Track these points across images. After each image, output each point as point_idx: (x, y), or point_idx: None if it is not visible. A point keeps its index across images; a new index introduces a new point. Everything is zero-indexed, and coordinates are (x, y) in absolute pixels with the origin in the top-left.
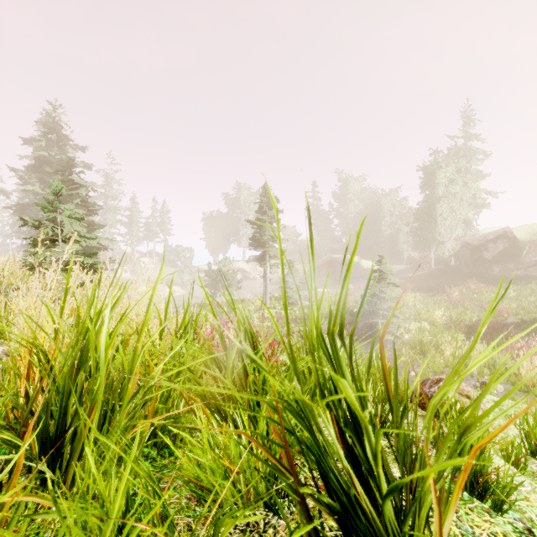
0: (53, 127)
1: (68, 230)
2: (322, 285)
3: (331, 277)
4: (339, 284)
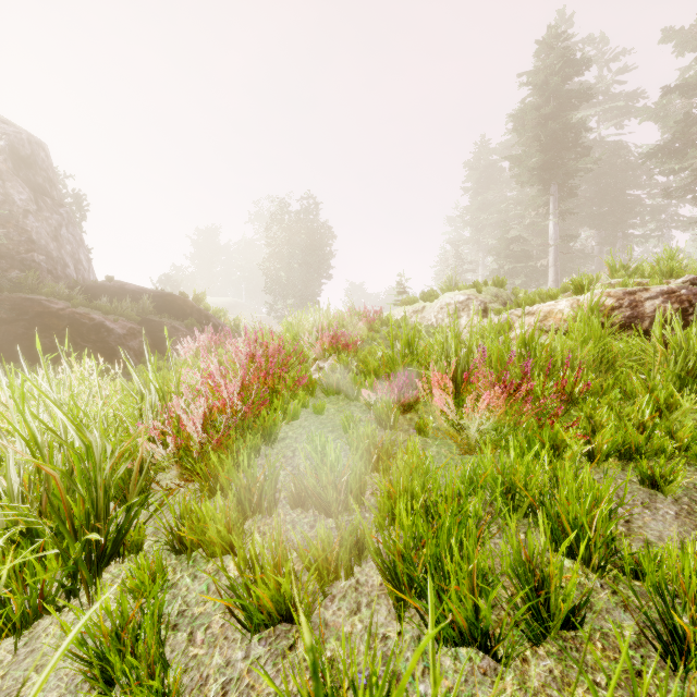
0: None
1: None
2: None
3: None
4: None
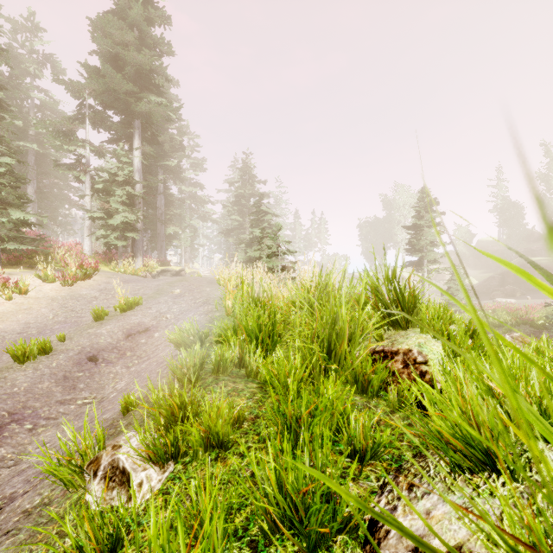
0: (246, 170)
1: (283, 249)
2: (506, 295)
3: (521, 285)
4: (533, 295)
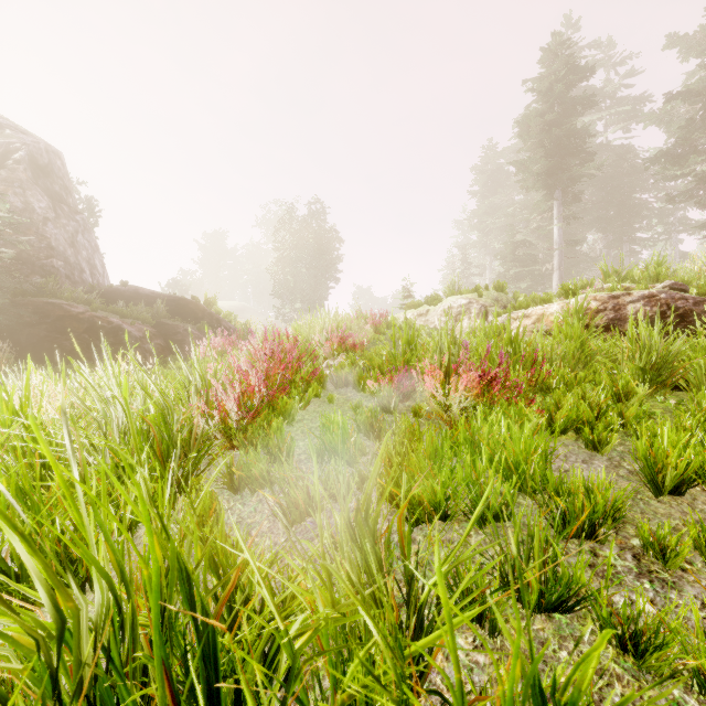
0: None
1: None
2: None
3: None
4: None
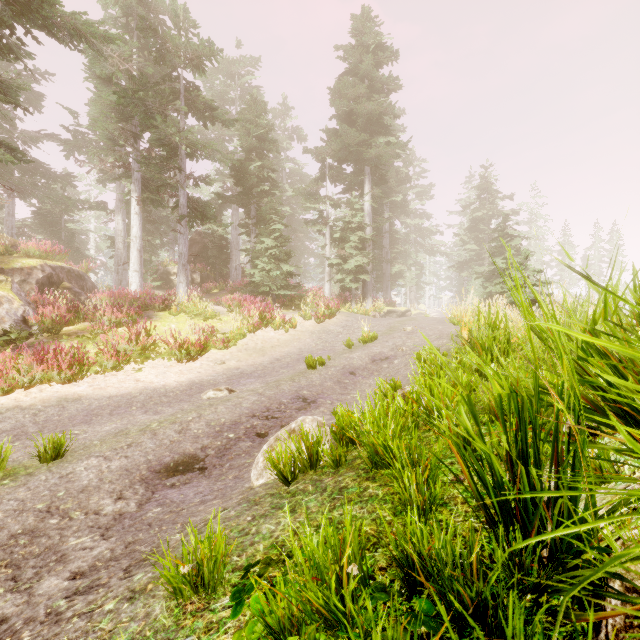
0: (484, 187)
1: (531, 280)
2: None
3: None
4: None
